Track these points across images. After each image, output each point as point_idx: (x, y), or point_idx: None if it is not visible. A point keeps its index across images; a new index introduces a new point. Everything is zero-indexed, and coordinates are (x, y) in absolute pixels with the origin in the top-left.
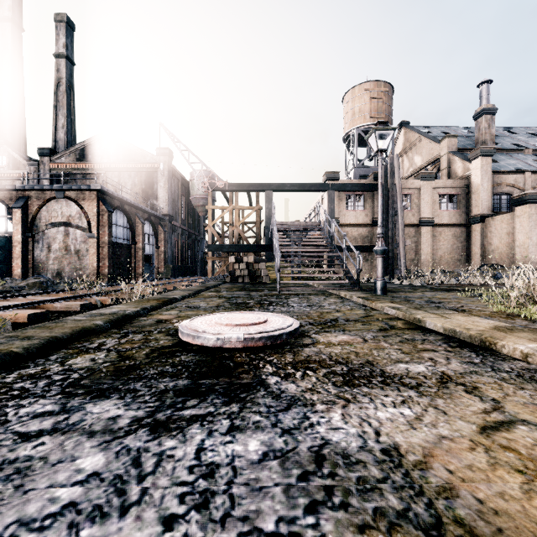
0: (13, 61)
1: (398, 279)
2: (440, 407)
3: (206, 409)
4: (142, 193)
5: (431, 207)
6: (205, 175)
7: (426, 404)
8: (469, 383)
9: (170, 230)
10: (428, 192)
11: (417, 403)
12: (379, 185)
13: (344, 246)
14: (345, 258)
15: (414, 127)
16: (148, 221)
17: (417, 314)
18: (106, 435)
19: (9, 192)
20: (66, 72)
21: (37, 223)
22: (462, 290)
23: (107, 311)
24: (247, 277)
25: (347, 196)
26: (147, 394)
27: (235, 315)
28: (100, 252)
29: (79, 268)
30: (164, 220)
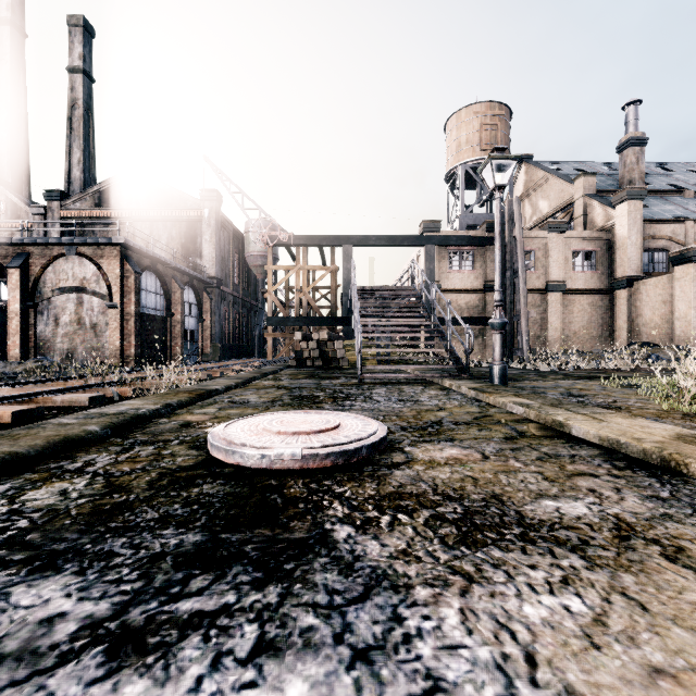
0: (13, 76)
1: (519, 363)
2: (632, 593)
3: (221, 599)
4: (181, 249)
5: (562, 267)
6: (264, 226)
7: (606, 587)
8: (666, 540)
9: (219, 297)
10: (558, 247)
11: (589, 583)
12: (497, 235)
13: (448, 318)
14: (449, 334)
15: (539, 162)
16: (190, 286)
17: (557, 414)
18: (19, 666)
19: (4, 247)
20: (83, 91)
21: (40, 288)
22: (608, 378)
23: (113, 410)
24: (319, 359)
25: (451, 253)
26: (127, 564)
27: (293, 417)
28: (124, 326)
29: (96, 347)
30: (210, 284)
